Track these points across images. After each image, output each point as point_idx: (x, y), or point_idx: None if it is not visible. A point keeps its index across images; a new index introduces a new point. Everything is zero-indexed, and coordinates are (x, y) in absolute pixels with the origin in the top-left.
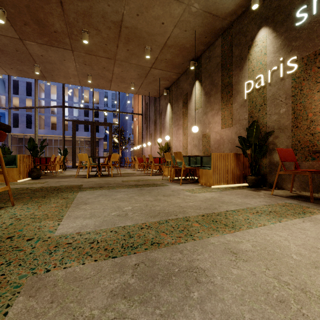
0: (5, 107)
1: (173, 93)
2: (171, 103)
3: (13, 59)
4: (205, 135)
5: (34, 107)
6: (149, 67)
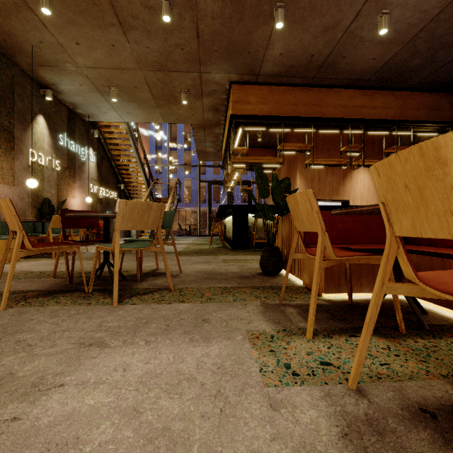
0: None
1: None
2: None
3: None
4: None
5: None
6: None
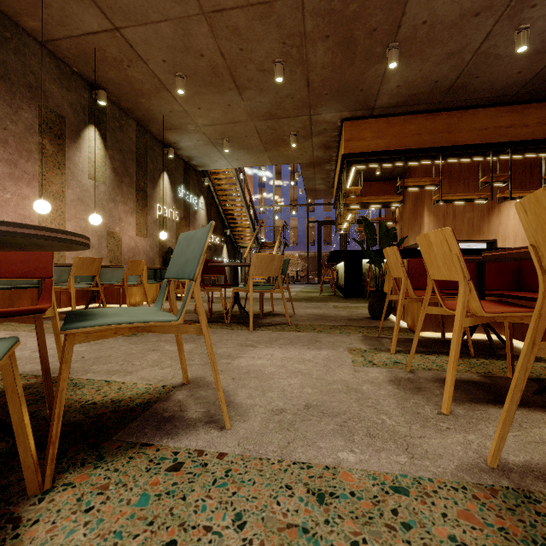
0: None
1: None
2: None
3: None
4: (114, 235)
5: None
6: (120, 26)
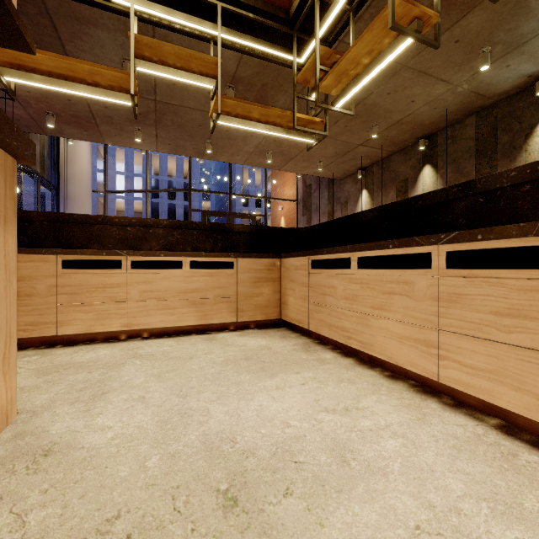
0: (100, 191)
1: (375, 177)
2: (371, 190)
3: (184, 134)
4: None
5: (145, 190)
6: (358, 145)
